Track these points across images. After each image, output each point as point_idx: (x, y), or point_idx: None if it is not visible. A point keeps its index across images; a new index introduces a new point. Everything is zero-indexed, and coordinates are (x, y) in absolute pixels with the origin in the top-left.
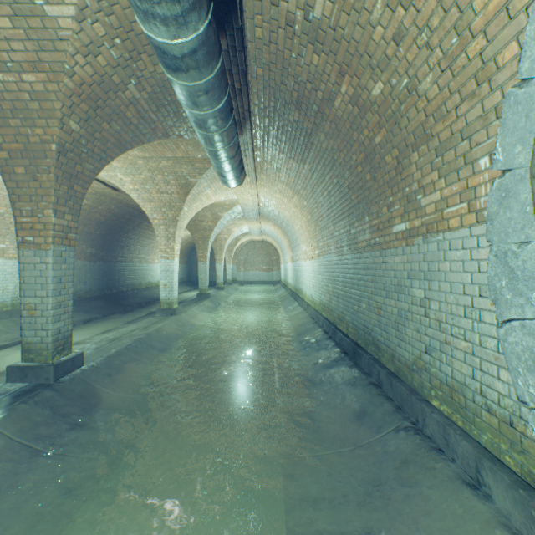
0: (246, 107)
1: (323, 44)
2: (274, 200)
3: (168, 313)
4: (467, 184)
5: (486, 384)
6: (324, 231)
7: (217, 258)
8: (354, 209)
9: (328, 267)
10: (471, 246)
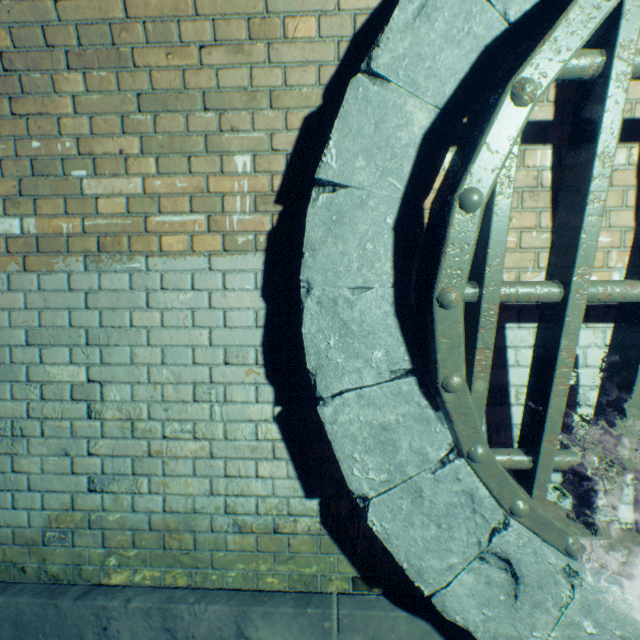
0: None
1: None
2: None
3: None
4: (210, 185)
5: (237, 492)
6: None
7: None
8: None
9: None
10: (212, 286)
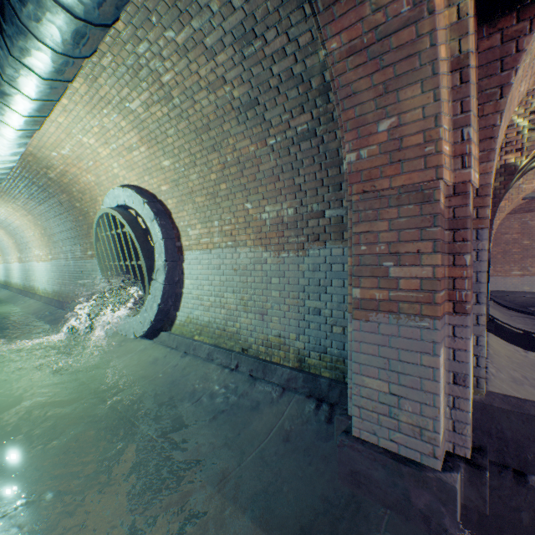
0: None
1: (54, 182)
2: (5, 210)
3: None
4: None
5: None
6: (57, 244)
7: None
8: (74, 239)
9: (60, 267)
10: None
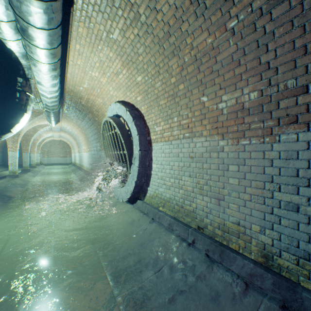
0: (62, 107)
1: (85, 107)
2: (70, 126)
3: (14, 176)
4: None
5: None
6: (90, 143)
7: (32, 150)
8: (97, 139)
9: (92, 155)
10: None
